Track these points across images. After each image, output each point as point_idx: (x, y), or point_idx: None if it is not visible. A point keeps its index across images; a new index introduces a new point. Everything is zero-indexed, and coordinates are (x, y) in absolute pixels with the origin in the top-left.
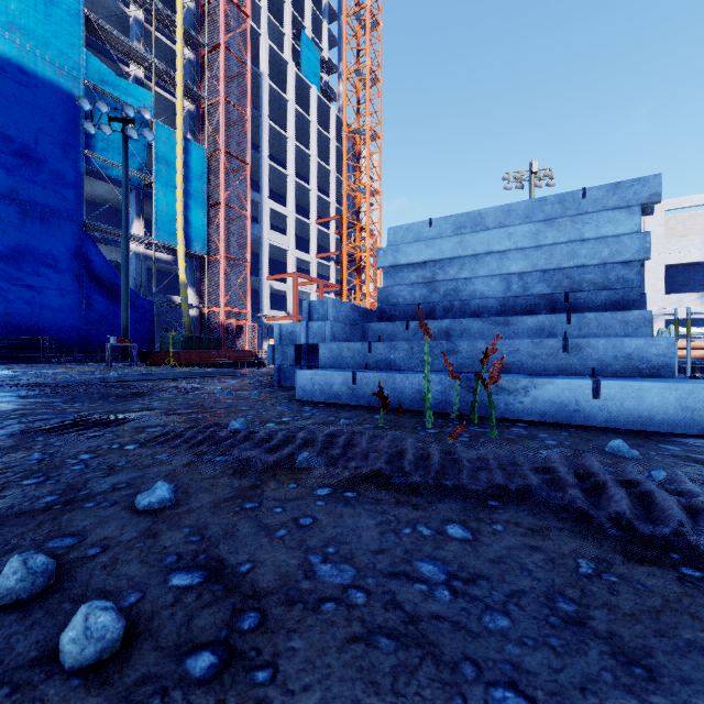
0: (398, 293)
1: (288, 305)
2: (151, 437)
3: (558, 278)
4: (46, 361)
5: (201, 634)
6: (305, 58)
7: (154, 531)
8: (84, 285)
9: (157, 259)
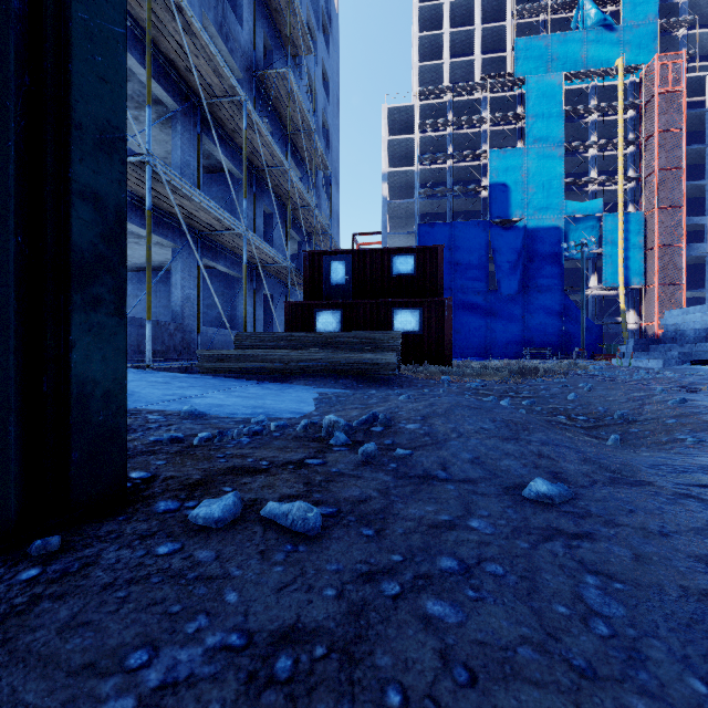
0: (667, 334)
1: None
2: None
3: (707, 331)
4: (548, 358)
5: None
6: None
7: None
8: (563, 320)
9: (606, 295)
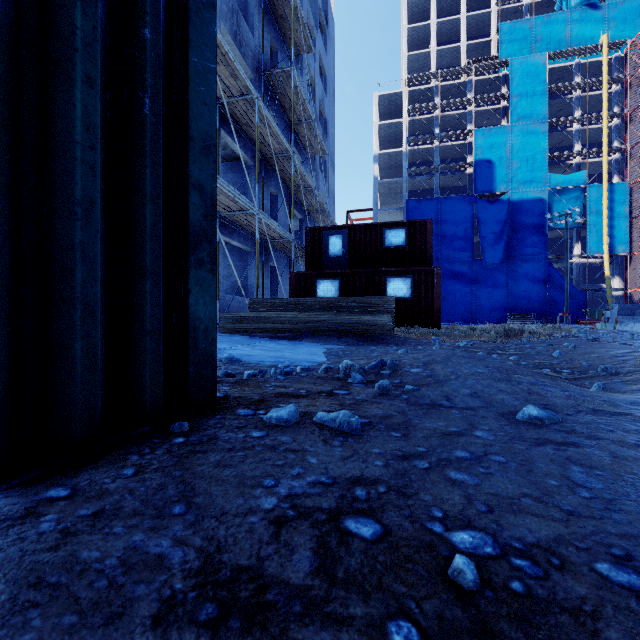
0: None
1: None
2: None
3: None
4: (532, 323)
5: None
6: None
7: None
8: (547, 287)
9: (590, 263)
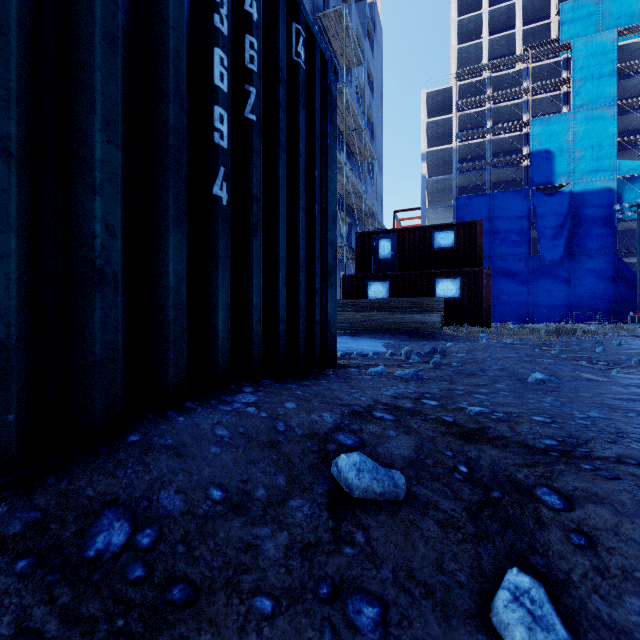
0: None
1: None
2: None
3: None
4: (598, 323)
5: None
6: None
7: None
8: (616, 284)
9: None
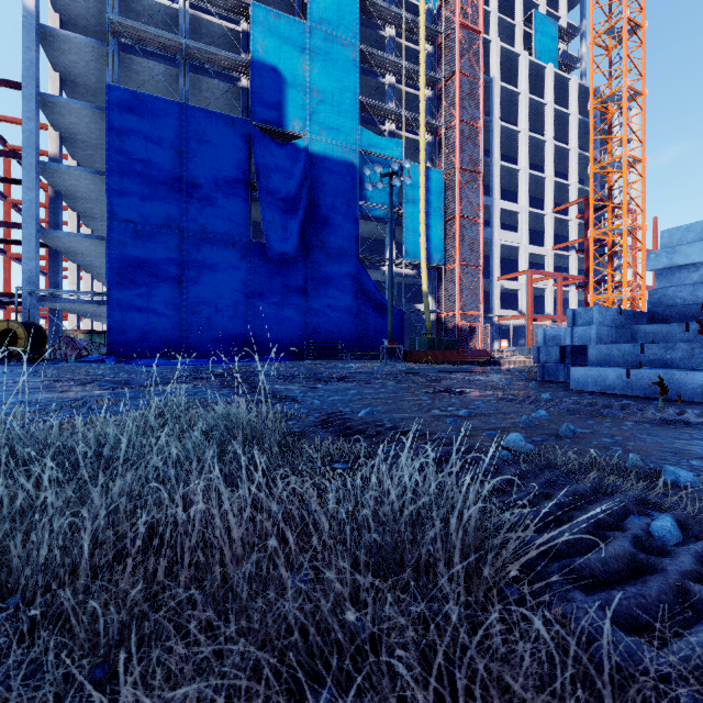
0: (674, 294)
1: (520, 303)
2: (497, 399)
3: None
4: (340, 358)
5: (602, 438)
6: (538, 39)
7: (553, 422)
8: (359, 302)
9: (404, 274)
